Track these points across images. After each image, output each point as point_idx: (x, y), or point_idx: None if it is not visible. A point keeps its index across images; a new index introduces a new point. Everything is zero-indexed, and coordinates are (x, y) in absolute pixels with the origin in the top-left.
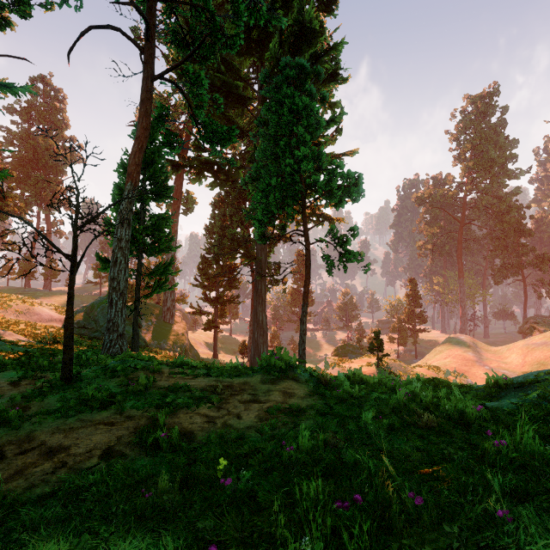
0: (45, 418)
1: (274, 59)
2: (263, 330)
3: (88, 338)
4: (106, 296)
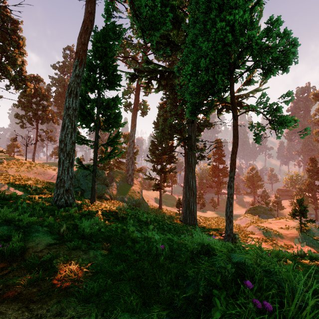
0: None
1: None
2: (193, 192)
3: None
4: (86, 164)
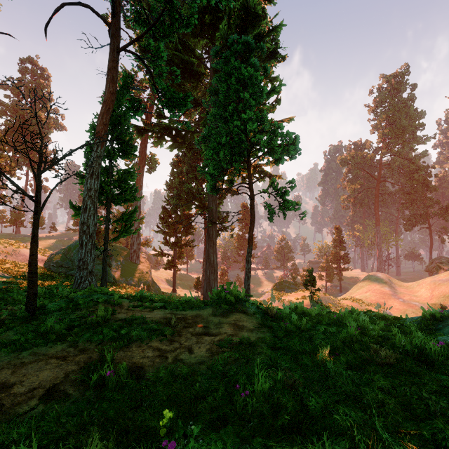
0: None
1: (223, 39)
2: (214, 269)
3: (64, 275)
4: None
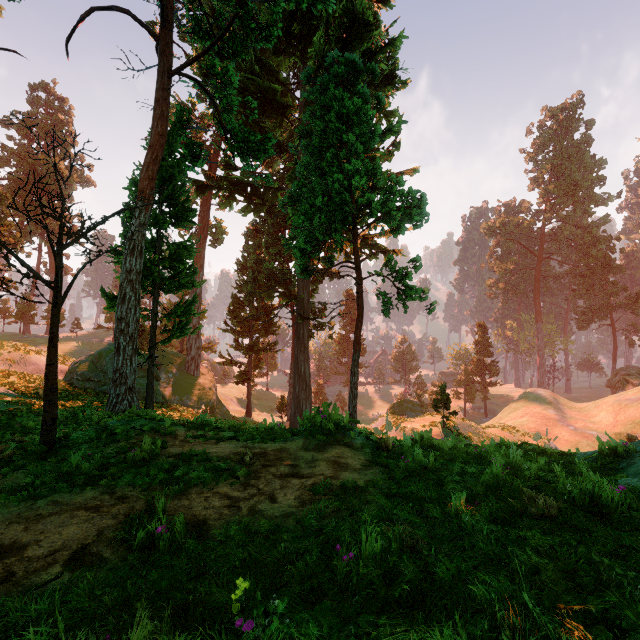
0: (5, 499)
1: (319, 57)
2: (305, 383)
3: (93, 392)
4: None
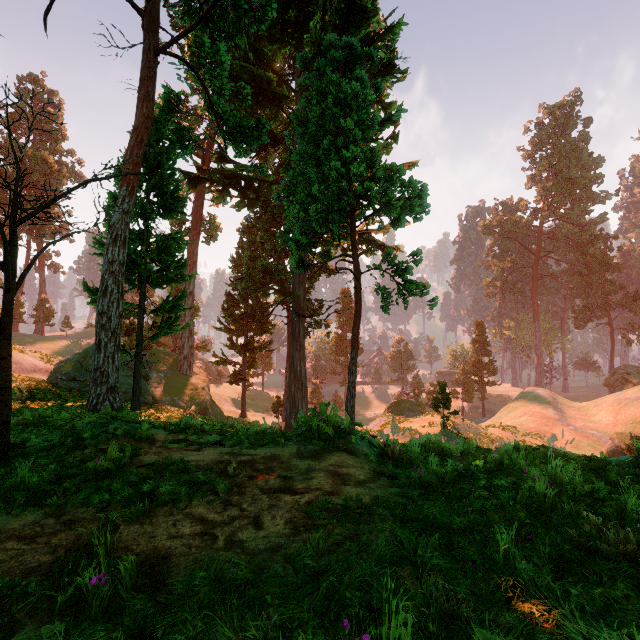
0: None
1: (315, 45)
2: (301, 383)
3: (78, 393)
4: None
